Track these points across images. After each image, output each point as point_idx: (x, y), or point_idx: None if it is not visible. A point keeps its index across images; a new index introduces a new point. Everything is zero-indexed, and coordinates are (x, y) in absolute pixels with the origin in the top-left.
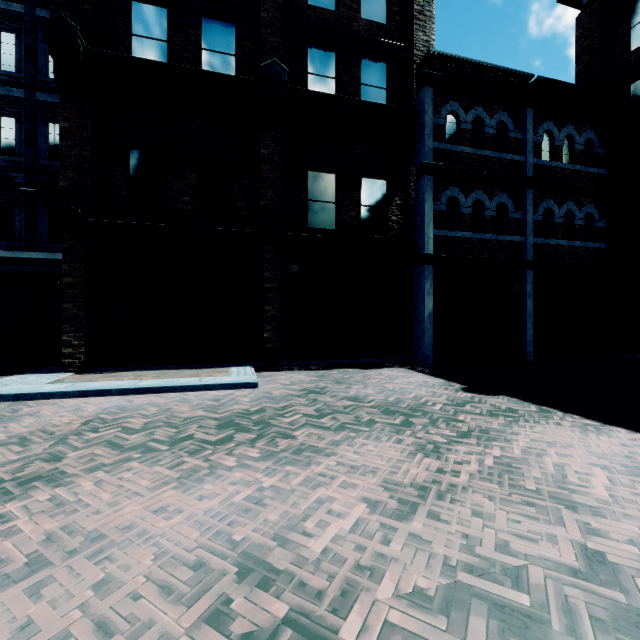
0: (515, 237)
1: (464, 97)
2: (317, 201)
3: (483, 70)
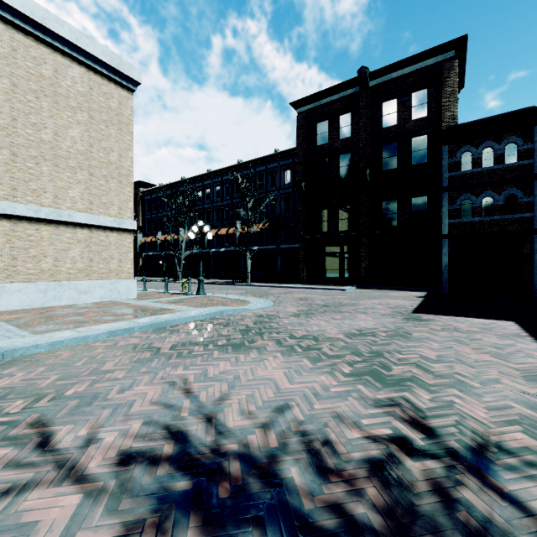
0: (523, 214)
1: (475, 139)
2: (387, 214)
3: (489, 120)
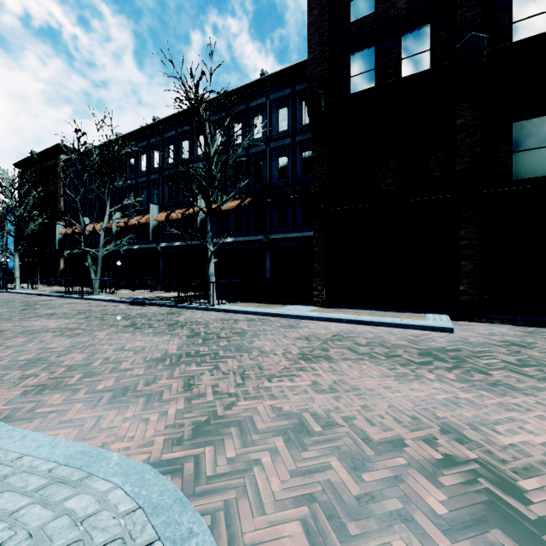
0: None
1: None
2: (525, 150)
3: None
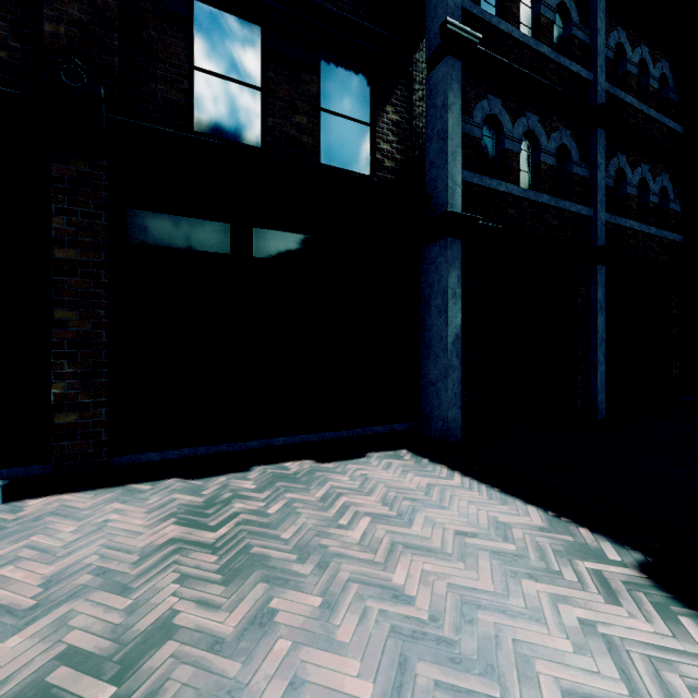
0: (582, 207)
1: None
2: (218, 75)
3: None
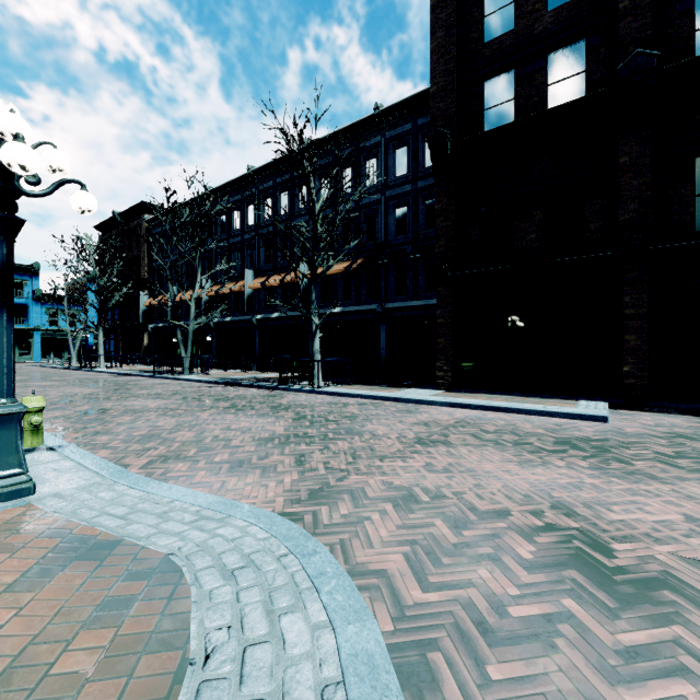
0: None
1: None
2: None
3: None
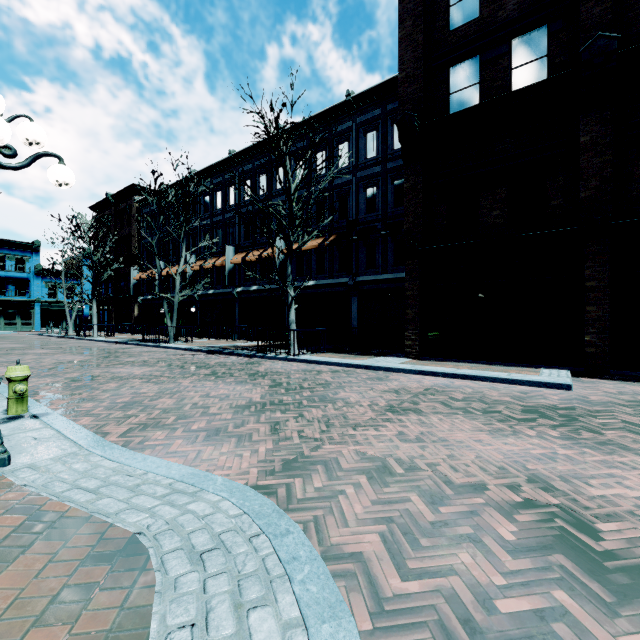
0: None
1: None
2: None
3: None
